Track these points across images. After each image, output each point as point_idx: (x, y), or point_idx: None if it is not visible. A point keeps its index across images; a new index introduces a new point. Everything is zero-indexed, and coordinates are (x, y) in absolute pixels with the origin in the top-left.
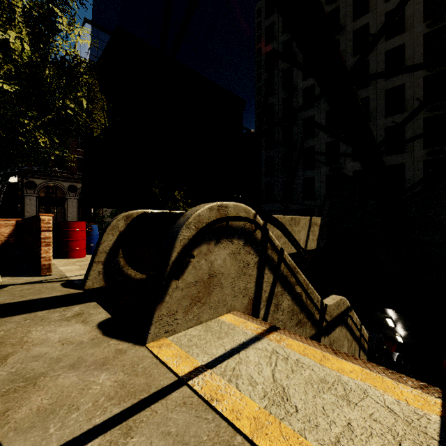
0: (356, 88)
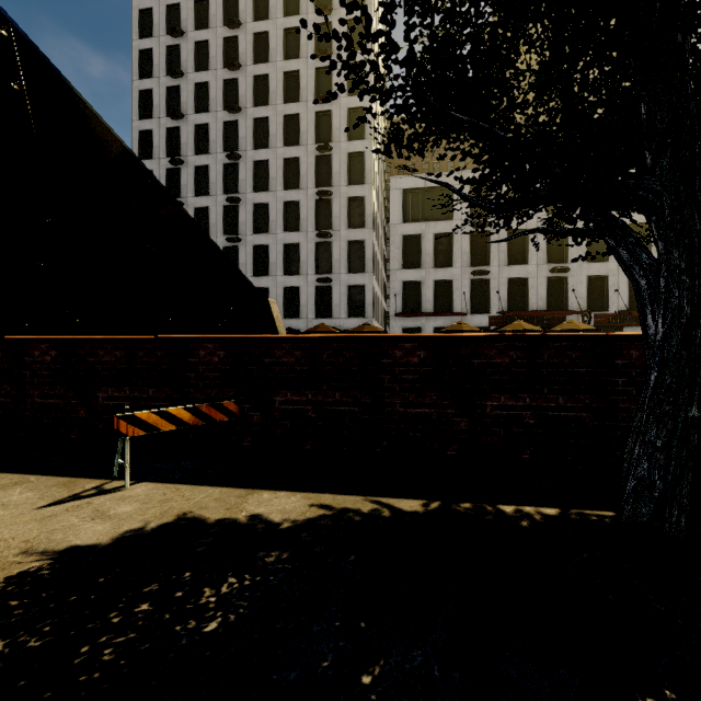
0: (257, 189)
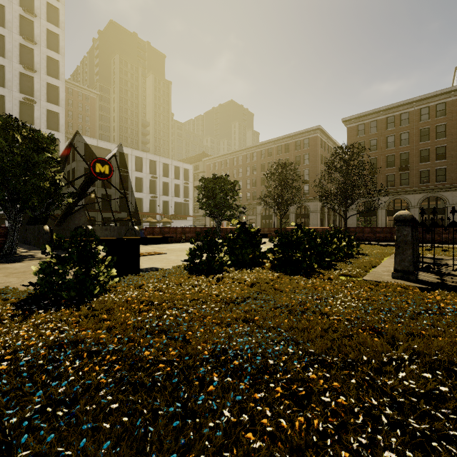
0: None
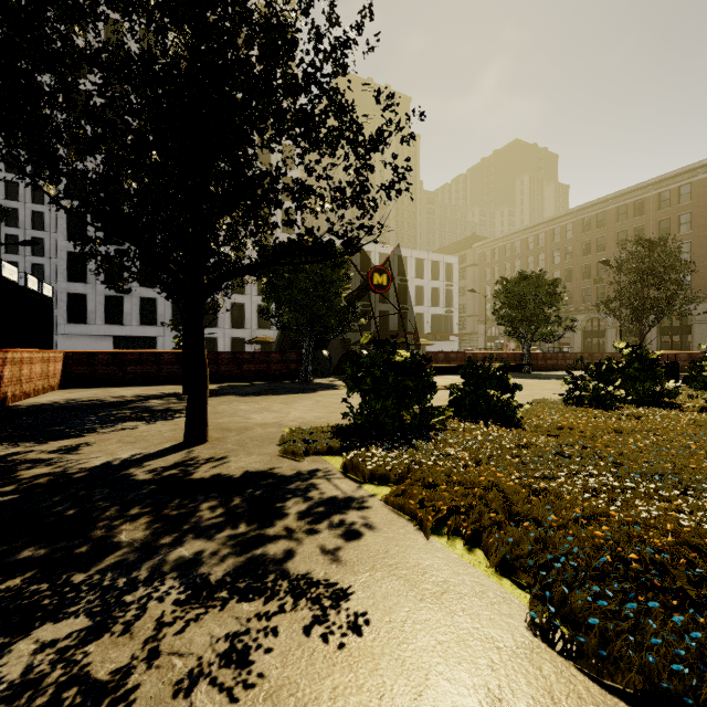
0: None
